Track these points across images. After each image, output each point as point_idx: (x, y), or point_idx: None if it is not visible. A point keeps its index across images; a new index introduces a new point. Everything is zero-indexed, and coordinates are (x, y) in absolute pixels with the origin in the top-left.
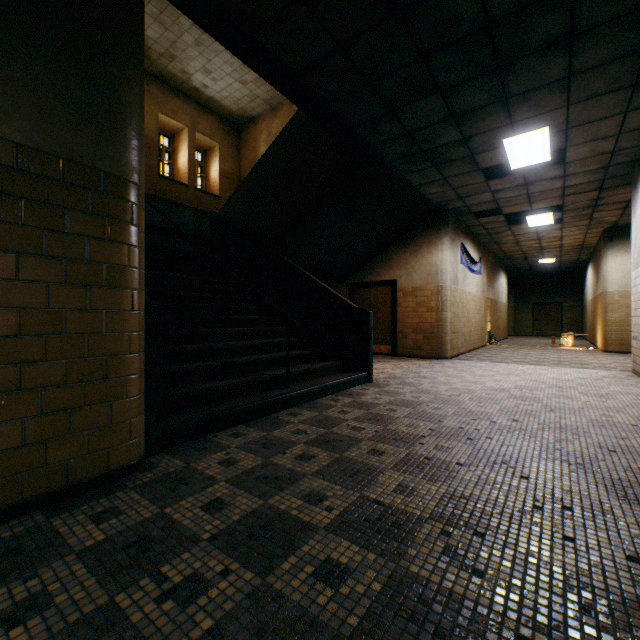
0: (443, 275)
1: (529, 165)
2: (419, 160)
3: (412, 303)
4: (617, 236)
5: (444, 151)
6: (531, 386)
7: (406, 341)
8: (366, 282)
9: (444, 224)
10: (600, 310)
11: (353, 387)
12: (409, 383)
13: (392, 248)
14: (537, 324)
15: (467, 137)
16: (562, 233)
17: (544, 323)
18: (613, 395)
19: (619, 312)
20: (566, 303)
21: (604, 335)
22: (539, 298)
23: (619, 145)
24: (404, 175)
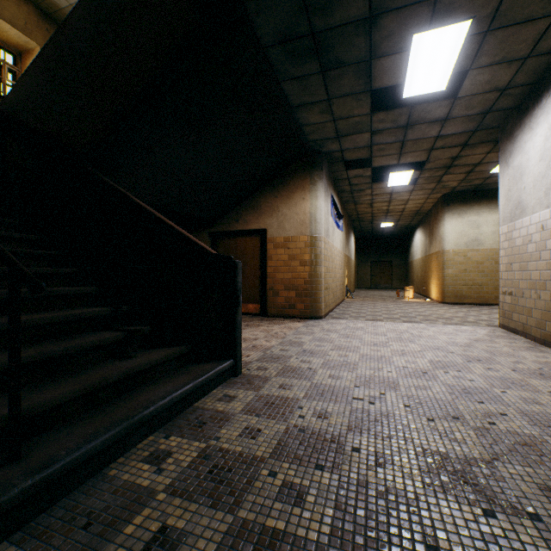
0: (318, 225)
1: (422, 94)
2: (305, 54)
3: (284, 256)
4: (453, 201)
5: (339, 41)
6: (448, 361)
7: (277, 299)
8: (232, 231)
9: (319, 168)
10: (437, 266)
11: (208, 393)
12: (296, 370)
13: (262, 192)
14: (374, 279)
15: (375, 15)
16: (410, 196)
17: (379, 278)
18: None
19: (454, 268)
20: (395, 261)
21: (442, 288)
22: (376, 257)
23: (515, 79)
24: (282, 83)
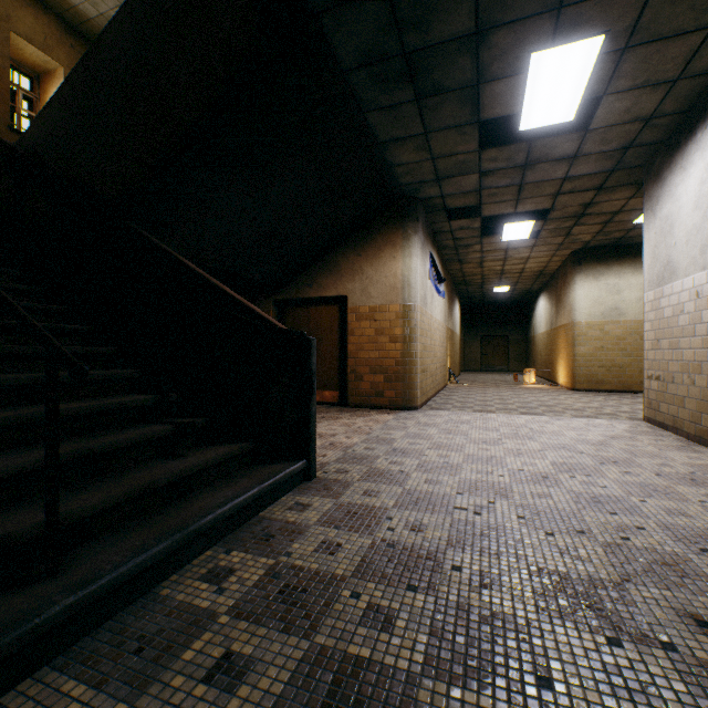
0: (412, 291)
1: (544, 126)
2: (395, 78)
3: (369, 330)
4: (586, 260)
5: (439, 62)
6: (575, 463)
7: (361, 385)
8: (303, 299)
9: (413, 219)
10: (565, 343)
11: (276, 500)
12: (385, 473)
13: (341, 250)
14: (485, 358)
15: (483, 30)
16: (531, 253)
17: (492, 357)
18: (705, 476)
19: (588, 345)
20: (512, 336)
21: (573, 371)
22: (487, 331)
23: (663, 106)
24: (367, 113)
